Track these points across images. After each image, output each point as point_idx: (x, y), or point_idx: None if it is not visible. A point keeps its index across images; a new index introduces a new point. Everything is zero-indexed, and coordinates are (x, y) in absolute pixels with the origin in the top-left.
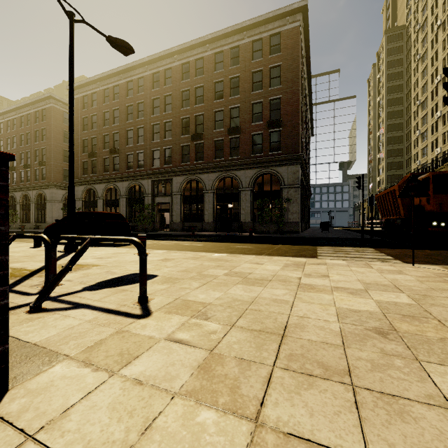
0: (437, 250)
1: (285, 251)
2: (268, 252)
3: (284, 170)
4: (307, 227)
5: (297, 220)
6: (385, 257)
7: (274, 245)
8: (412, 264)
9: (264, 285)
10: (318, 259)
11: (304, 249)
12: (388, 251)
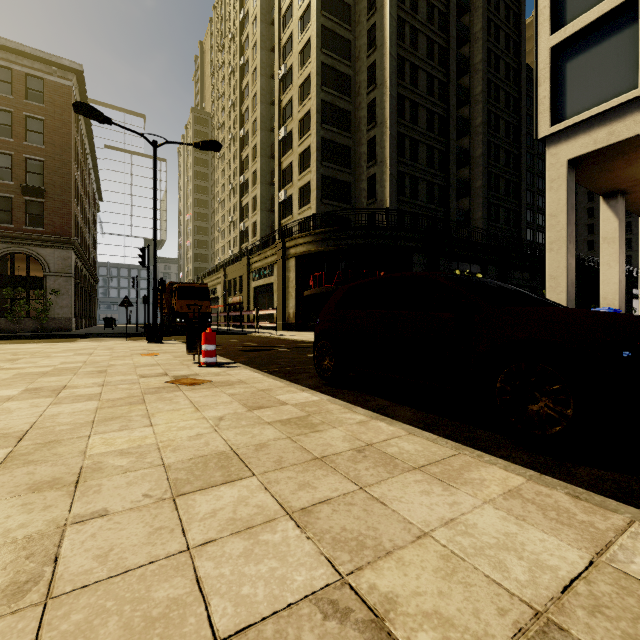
0: (168, 336)
1: (46, 342)
2: (28, 343)
3: (50, 253)
4: (90, 325)
5: (69, 315)
6: (123, 340)
7: (34, 340)
8: (126, 340)
9: (29, 349)
10: (71, 342)
11: (66, 340)
12: (133, 338)
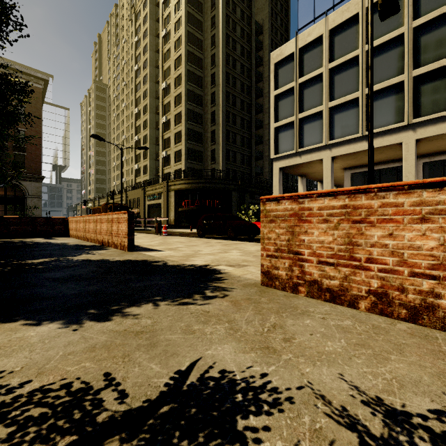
0: None
1: None
2: None
3: (29, 184)
4: None
5: None
6: None
7: None
8: None
9: None
10: None
11: None
12: None
